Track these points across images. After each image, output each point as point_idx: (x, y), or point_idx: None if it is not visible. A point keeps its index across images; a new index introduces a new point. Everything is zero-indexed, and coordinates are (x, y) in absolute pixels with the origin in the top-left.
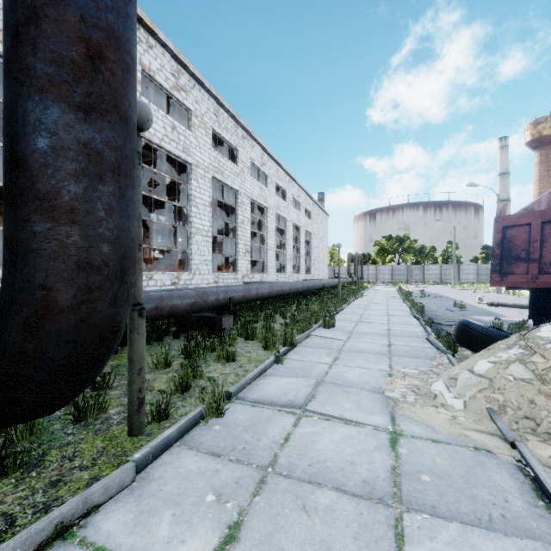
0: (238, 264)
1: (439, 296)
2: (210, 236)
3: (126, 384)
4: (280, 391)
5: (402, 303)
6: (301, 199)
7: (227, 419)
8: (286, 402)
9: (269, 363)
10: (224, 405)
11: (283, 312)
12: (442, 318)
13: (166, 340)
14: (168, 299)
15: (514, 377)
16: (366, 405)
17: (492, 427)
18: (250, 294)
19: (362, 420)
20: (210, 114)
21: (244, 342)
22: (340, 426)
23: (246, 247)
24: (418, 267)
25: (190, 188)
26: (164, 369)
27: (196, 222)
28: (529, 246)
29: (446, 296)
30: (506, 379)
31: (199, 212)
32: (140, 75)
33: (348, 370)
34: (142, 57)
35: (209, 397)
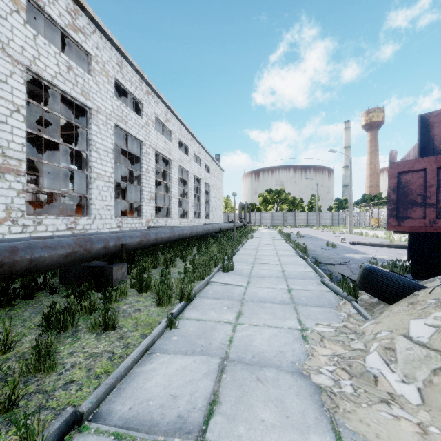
0: (142, 210)
1: (311, 237)
2: (113, 182)
3: None
4: (167, 390)
5: (285, 243)
6: (202, 155)
7: None
8: (173, 423)
9: (159, 332)
10: None
11: (184, 255)
12: (322, 257)
13: (39, 297)
14: (25, 250)
15: None
16: (293, 408)
17: None
18: (148, 240)
19: None
20: (113, 63)
21: (136, 294)
22: None
23: (151, 194)
24: (291, 214)
25: (90, 132)
26: (2, 355)
27: (97, 167)
28: (425, 191)
29: (316, 237)
30: None
31: (100, 157)
32: (25, 1)
33: (255, 333)
34: None
35: None
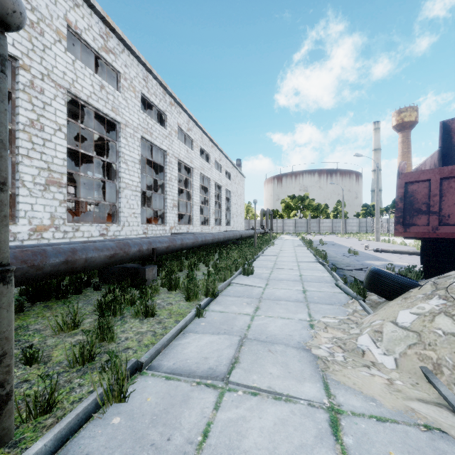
0: (166, 217)
1: (334, 244)
2: (139, 191)
3: (18, 354)
4: (200, 354)
5: (307, 250)
6: (222, 162)
7: (132, 404)
8: (206, 372)
9: (190, 318)
10: (128, 386)
11: (206, 260)
12: (342, 264)
13: (86, 293)
14: (82, 251)
15: (443, 331)
16: (294, 368)
17: (433, 393)
18: (174, 245)
19: (293, 392)
20: (139, 78)
21: (166, 292)
22: (270, 404)
23: (174, 202)
24: (315, 220)
25: (119, 145)
26: (72, 330)
27: (125, 177)
28: (429, 200)
29: (339, 244)
30: (435, 333)
31: (128, 168)
32: (66, 30)
33: (270, 322)
34: (68, 13)
35: (109, 377)
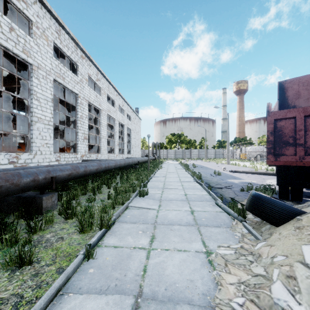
0: (77, 147)
1: (202, 167)
2: (52, 125)
3: None
4: None
5: (185, 172)
6: (125, 107)
7: None
8: None
9: (75, 267)
10: None
11: (109, 183)
12: (212, 182)
13: None
14: None
15: None
16: None
17: None
18: (77, 172)
19: None
20: (52, 30)
21: (62, 221)
22: None
23: (85, 135)
24: (188, 150)
25: (31, 84)
26: None
27: (37, 112)
28: (295, 134)
29: (205, 166)
30: None
31: (40, 104)
32: None
33: (167, 259)
34: None
35: None
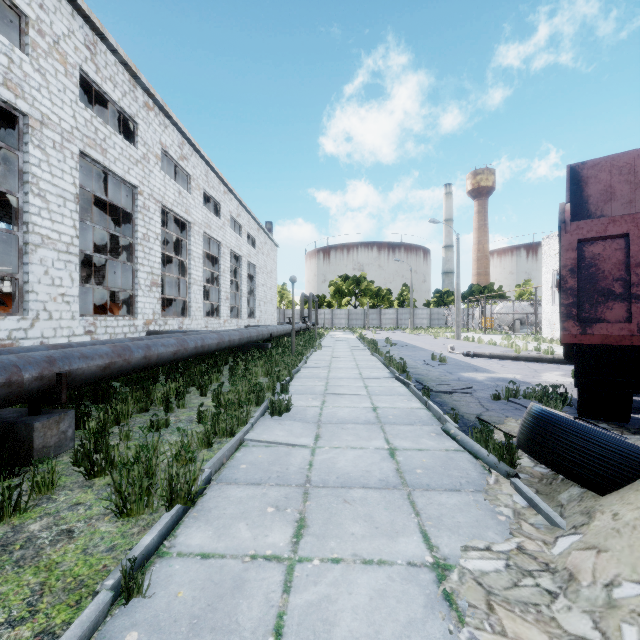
0: (136, 303)
1: (406, 345)
2: (76, 253)
3: None
4: None
5: (371, 356)
6: (243, 220)
7: None
8: None
9: (83, 634)
10: None
11: (204, 383)
12: (430, 380)
13: None
14: None
15: None
16: None
17: None
18: (126, 360)
19: None
20: (76, 41)
21: (79, 484)
22: None
23: (153, 277)
24: (375, 311)
25: (26, 159)
26: None
27: (41, 225)
28: (628, 273)
29: (412, 344)
30: None
31: (48, 207)
32: None
33: (337, 589)
34: None
35: None
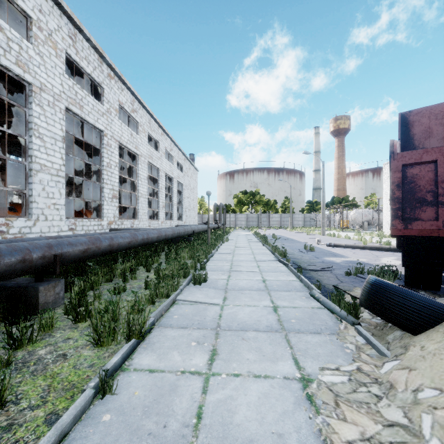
0: (103, 210)
1: (287, 239)
2: (63, 176)
3: None
4: None
5: (262, 246)
6: (174, 153)
7: None
8: None
9: (77, 413)
10: None
11: (148, 263)
12: (303, 262)
13: None
14: None
15: None
16: None
17: None
18: (98, 247)
19: None
20: (63, 34)
21: (69, 326)
22: None
23: (114, 192)
24: (266, 215)
25: (30, 113)
26: None
27: (40, 157)
28: (437, 187)
29: (291, 238)
30: None
31: (45, 145)
32: None
33: (237, 392)
34: None
35: None
